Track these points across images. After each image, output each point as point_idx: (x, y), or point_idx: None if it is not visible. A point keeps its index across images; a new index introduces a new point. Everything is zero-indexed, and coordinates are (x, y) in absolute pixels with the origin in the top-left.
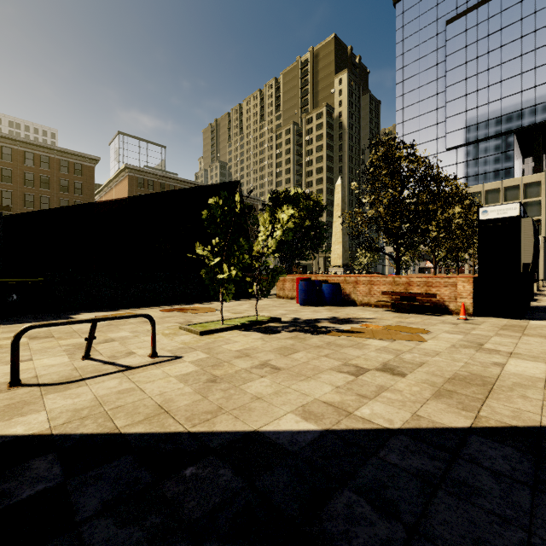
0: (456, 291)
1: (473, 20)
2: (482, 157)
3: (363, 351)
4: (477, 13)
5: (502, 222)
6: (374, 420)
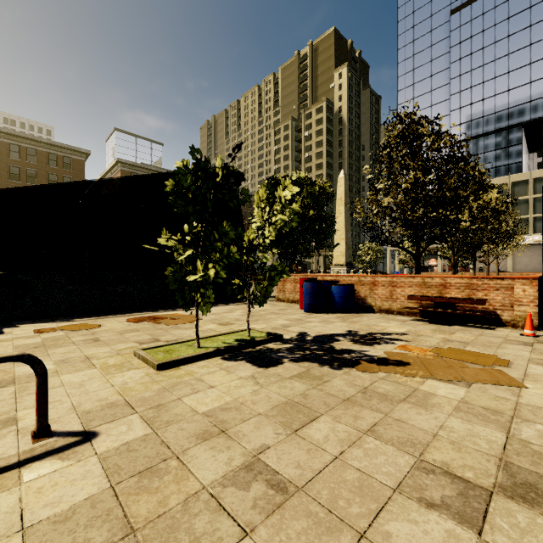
0: (513, 296)
1: (479, 9)
2: (488, 151)
3: (434, 414)
4: (483, 2)
5: None
6: None
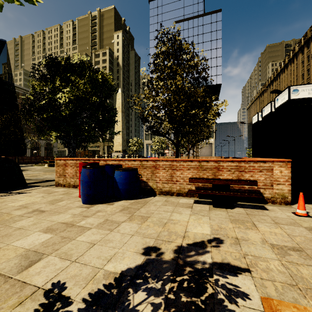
0: (273, 176)
1: (187, 25)
2: None
3: None
4: (188, 22)
5: None
6: None
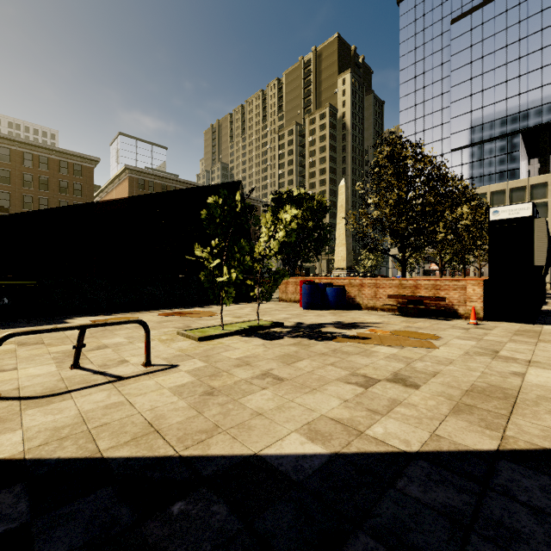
0: (466, 294)
1: (479, 18)
2: (487, 158)
3: (372, 358)
4: (482, 12)
5: (514, 222)
6: (388, 441)
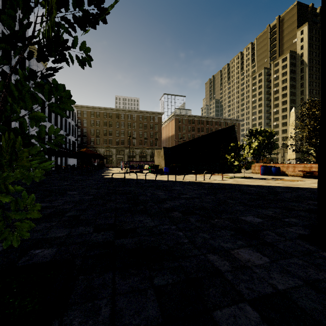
0: None
1: None
2: None
3: (274, 182)
4: None
5: None
6: (267, 185)
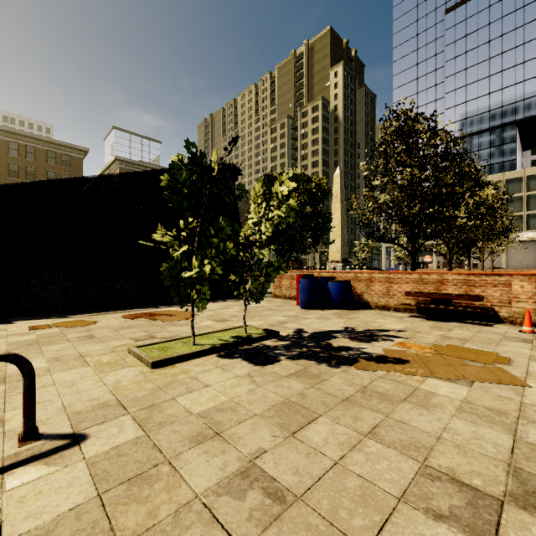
0: (511, 292)
1: (474, 8)
2: (482, 149)
3: (437, 415)
4: (477, 1)
5: None
6: None
